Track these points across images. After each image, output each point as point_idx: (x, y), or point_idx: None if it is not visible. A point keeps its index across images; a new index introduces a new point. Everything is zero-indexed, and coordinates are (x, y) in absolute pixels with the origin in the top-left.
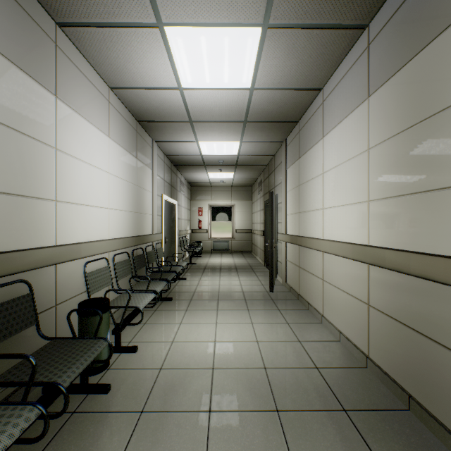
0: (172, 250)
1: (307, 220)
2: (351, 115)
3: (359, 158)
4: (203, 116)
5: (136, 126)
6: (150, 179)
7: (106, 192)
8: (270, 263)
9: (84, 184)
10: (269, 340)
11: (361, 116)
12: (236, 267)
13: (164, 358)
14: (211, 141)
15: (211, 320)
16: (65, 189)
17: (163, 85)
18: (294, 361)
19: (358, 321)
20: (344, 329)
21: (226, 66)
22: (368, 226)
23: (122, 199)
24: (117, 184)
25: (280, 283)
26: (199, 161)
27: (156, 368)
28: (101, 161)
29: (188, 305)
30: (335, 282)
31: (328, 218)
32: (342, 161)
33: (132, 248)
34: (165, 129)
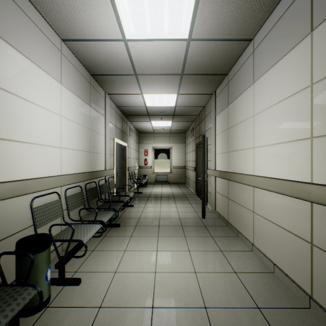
0: (123, 182)
1: (236, 158)
2: (288, 55)
3: (299, 95)
4: (146, 69)
5: (89, 79)
6: (103, 124)
7: (57, 132)
8: (203, 194)
9: (32, 123)
10: (206, 270)
11: (302, 53)
12: (173, 196)
13: (105, 293)
14: (153, 94)
15: (152, 247)
16: (7, 127)
17: (109, 36)
18: (233, 298)
19: (297, 258)
20: (278, 262)
21: (166, 13)
22: (312, 163)
23: (75, 139)
24: (70, 127)
25: (210, 210)
26: (144, 111)
27: (96, 306)
28: (52, 104)
29: (133, 231)
30: (267, 216)
31: (259, 156)
32: (277, 101)
33: (85, 182)
34: (114, 82)
